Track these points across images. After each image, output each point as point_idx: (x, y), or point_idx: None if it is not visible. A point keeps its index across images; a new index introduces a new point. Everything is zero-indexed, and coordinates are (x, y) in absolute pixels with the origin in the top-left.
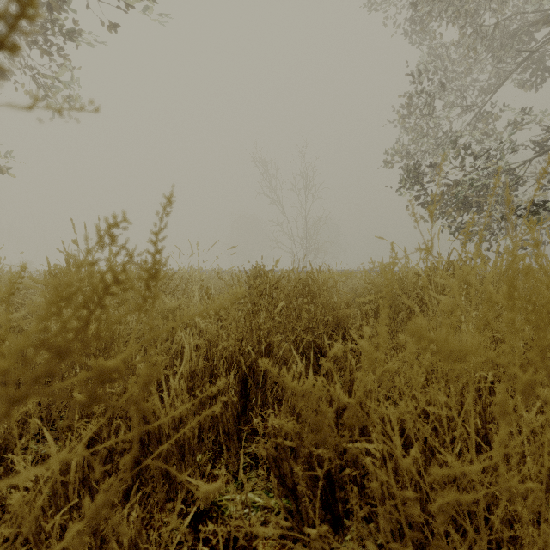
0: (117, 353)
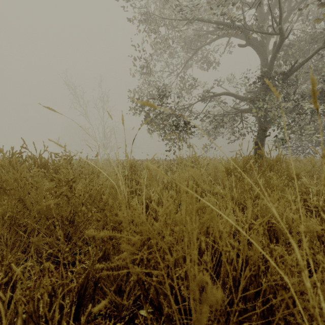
0: None
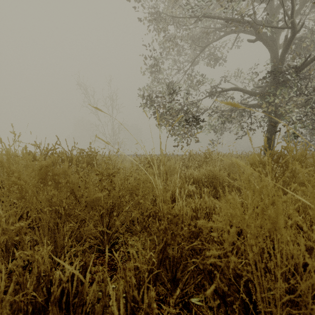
0: None
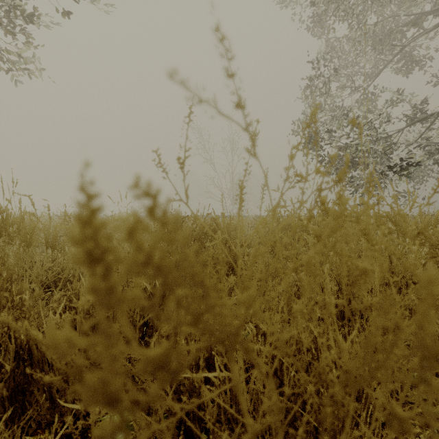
0: (25, 290)
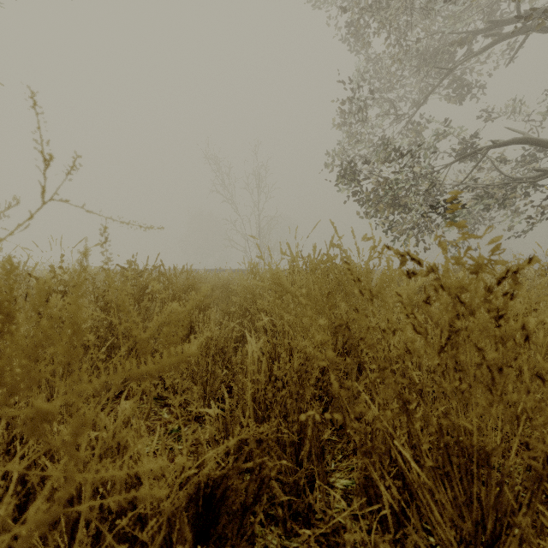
0: None
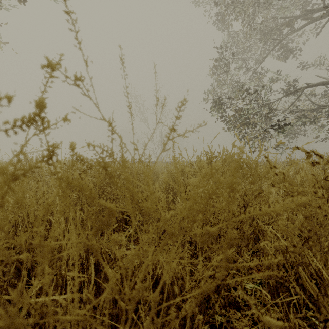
0: None
